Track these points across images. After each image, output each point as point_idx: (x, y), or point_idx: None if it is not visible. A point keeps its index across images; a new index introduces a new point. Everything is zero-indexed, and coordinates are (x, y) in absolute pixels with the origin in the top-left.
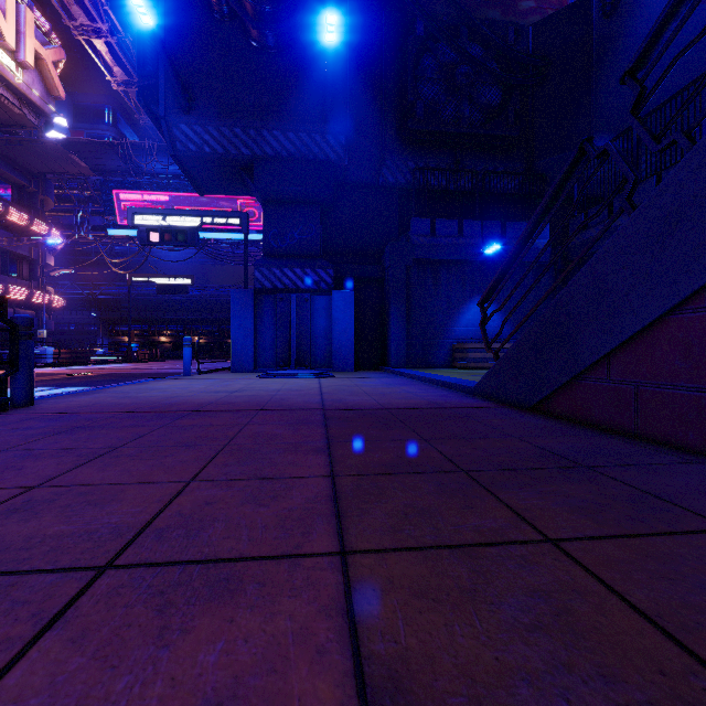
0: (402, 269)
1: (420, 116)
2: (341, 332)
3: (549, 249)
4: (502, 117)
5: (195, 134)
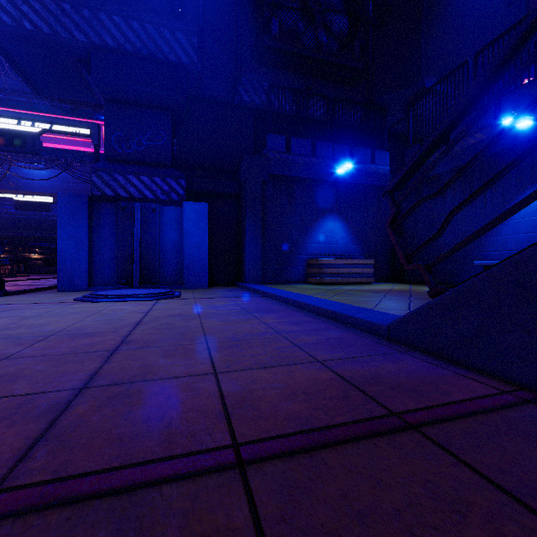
0: (257, 183)
1: (276, 33)
2: (193, 246)
3: (389, 175)
4: (350, 49)
5: (8, 0)
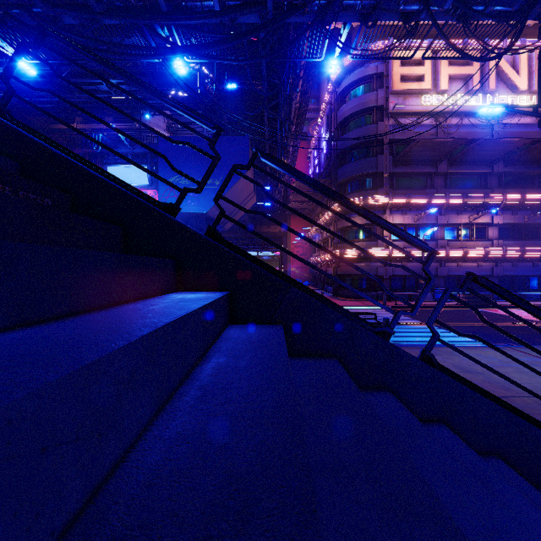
0: None
1: None
2: None
3: None
4: None
5: None
